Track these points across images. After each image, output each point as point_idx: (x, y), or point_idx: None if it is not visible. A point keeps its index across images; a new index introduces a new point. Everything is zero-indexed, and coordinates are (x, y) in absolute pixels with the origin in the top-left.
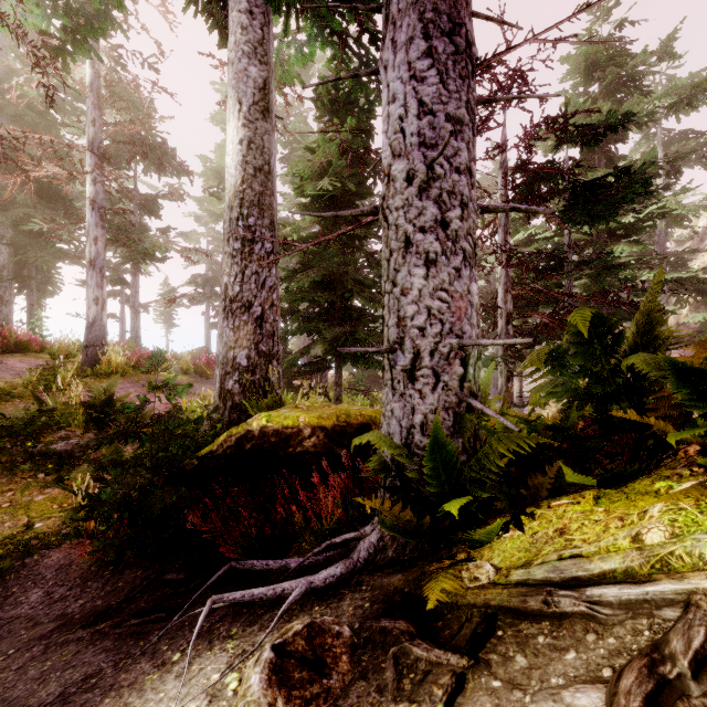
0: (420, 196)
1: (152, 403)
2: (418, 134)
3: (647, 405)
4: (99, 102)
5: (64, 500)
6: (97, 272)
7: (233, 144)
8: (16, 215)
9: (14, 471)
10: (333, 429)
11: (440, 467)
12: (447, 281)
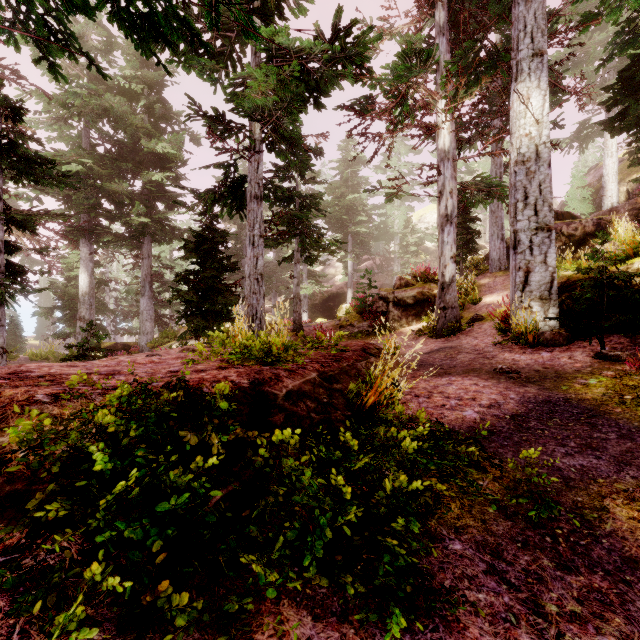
0: (149, 315)
1: None
2: (148, 309)
3: (169, 335)
4: None
5: None
6: None
7: (85, 281)
8: None
9: None
10: (124, 345)
11: (153, 341)
12: (151, 324)
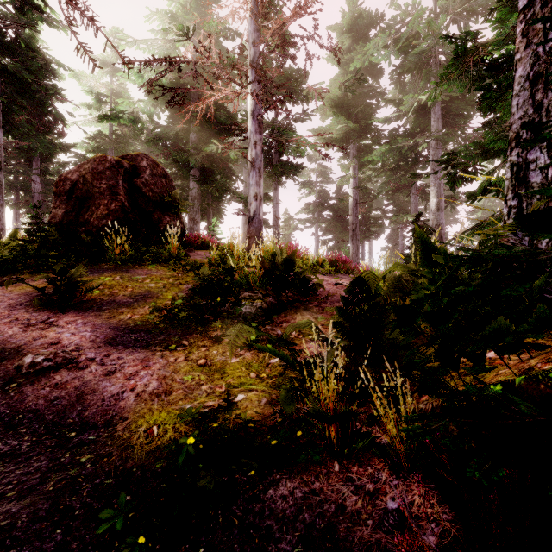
0: None
1: (313, 280)
2: None
3: None
4: (259, 16)
5: (260, 370)
6: (256, 172)
7: None
8: (201, 156)
9: (206, 328)
10: None
11: None
12: None
